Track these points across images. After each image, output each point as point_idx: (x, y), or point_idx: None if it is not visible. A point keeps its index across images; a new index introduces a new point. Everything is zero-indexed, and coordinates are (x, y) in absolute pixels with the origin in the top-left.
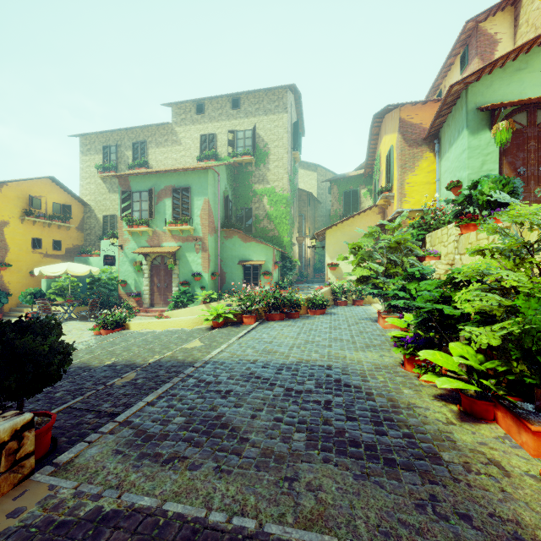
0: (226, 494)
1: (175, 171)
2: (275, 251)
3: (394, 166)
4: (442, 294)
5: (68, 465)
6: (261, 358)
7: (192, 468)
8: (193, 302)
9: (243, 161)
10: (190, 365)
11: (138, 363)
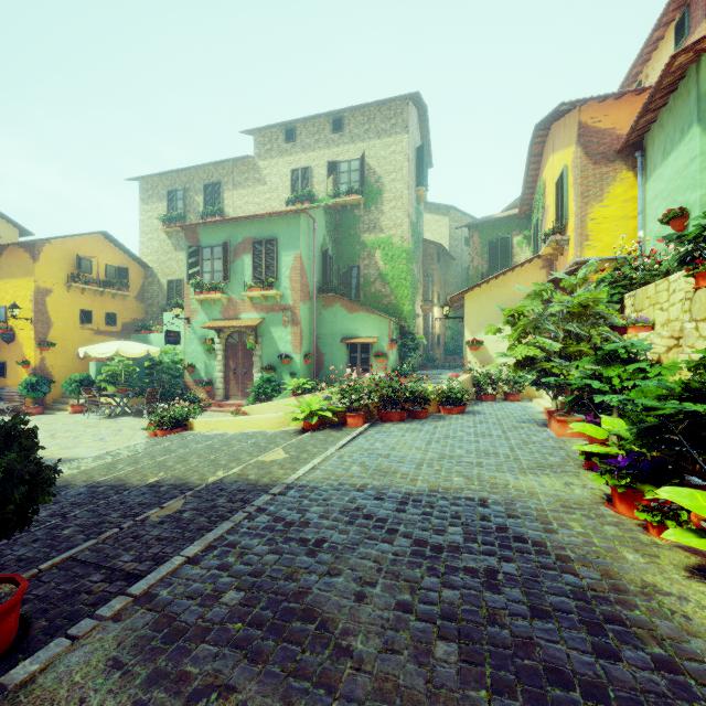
0: None
1: (256, 217)
2: (392, 324)
3: (569, 196)
4: (685, 385)
5: (22, 690)
6: (373, 482)
7: None
8: (279, 393)
9: (348, 203)
10: (265, 490)
11: (192, 482)
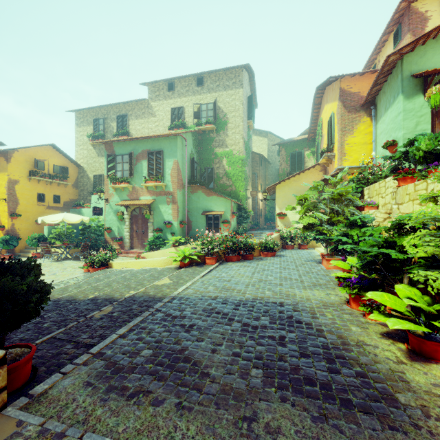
0: (186, 434)
1: (150, 137)
2: (233, 203)
3: (335, 130)
4: (385, 239)
5: (41, 396)
6: (221, 295)
7: (155, 404)
8: (164, 245)
9: (206, 129)
10: (159, 300)
11: (116, 297)
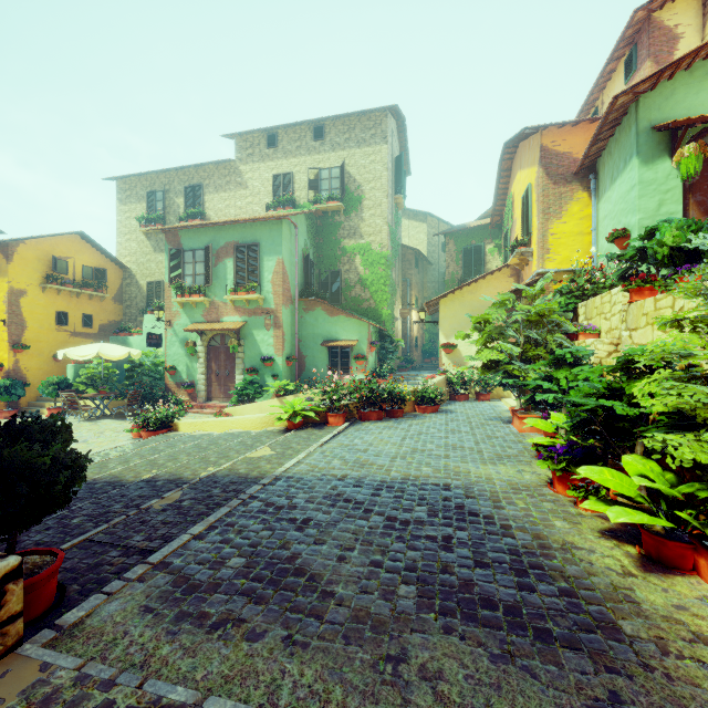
0: (299, 682)
1: (239, 222)
2: (372, 328)
3: (533, 212)
4: (608, 385)
5: (75, 628)
6: (352, 473)
7: (251, 638)
8: (262, 395)
9: (329, 209)
10: (255, 482)
11: (185, 477)
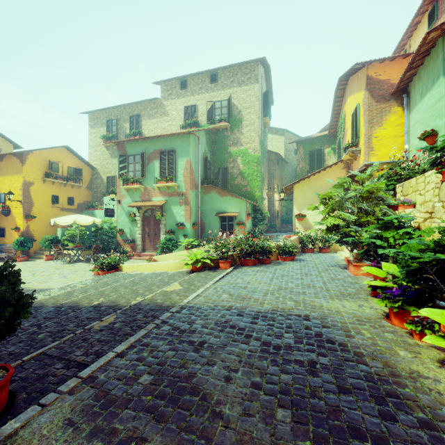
0: None
1: (162, 136)
2: (248, 204)
3: (360, 123)
4: (437, 243)
5: (8, 440)
6: (236, 305)
7: None
8: (177, 248)
9: (220, 127)
10: (167, 309)
11: (121, 304)
